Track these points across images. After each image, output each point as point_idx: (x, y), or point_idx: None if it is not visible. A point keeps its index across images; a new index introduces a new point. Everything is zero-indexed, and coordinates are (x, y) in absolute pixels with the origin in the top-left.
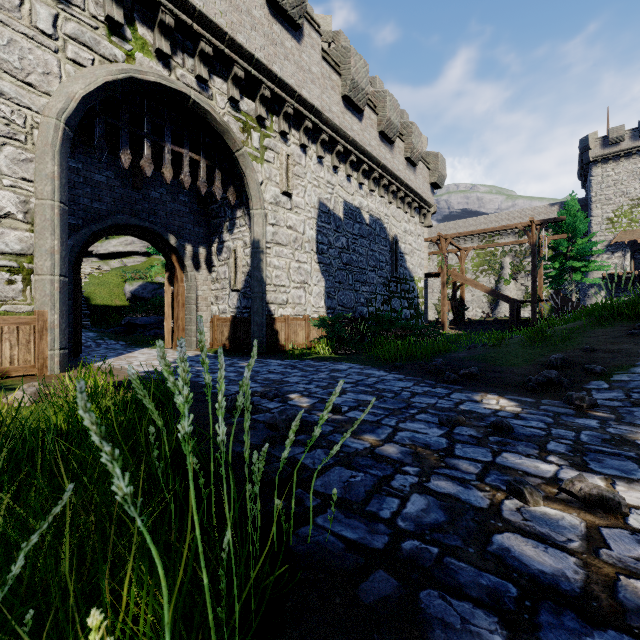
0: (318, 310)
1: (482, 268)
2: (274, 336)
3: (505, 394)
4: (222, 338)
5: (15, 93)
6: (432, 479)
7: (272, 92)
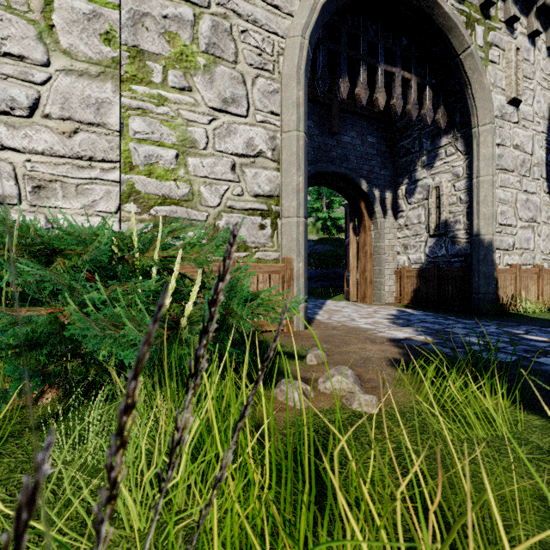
0: (547, 258)
1: None
2: (502, 292)
3: None
4: (415, 292)
5: (265, 19)
6: None
7: None
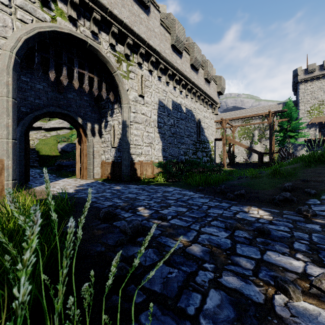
0: (158, 158)
1: (243, 136)
2: (134, 172)
3: (261, 207)
4: (107, 173)
5: None
6: (223, 275)
7: (133, 41)
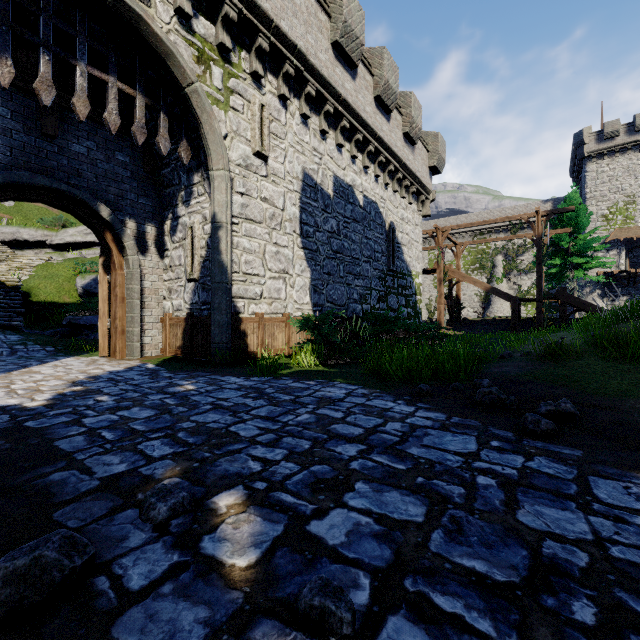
0: (302, 307)
1: (474, 266)
2: (243, 341)
3: None
4: (176, 343)
5: None
6: None
7: (239, 15)
